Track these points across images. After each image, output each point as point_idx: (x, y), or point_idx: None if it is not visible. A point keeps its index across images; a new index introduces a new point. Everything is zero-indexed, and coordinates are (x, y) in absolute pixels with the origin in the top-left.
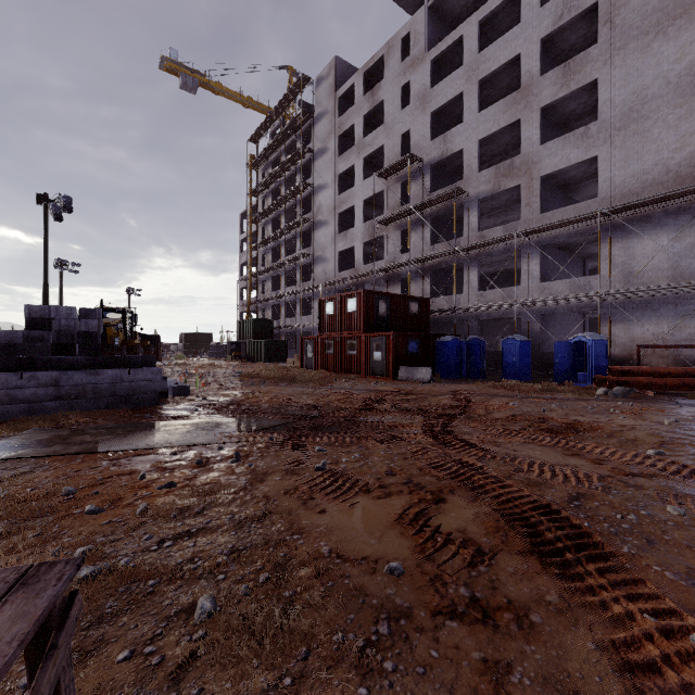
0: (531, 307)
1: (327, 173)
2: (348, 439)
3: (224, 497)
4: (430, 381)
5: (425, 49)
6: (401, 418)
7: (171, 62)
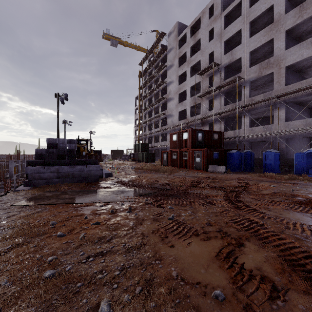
0: (280, 135)
1: (173, 75)
2: (184, 202)
3: (121, 233)
4: (225, 172)
5: (221, 11)
6: (211, 192)
7: (106, 35)
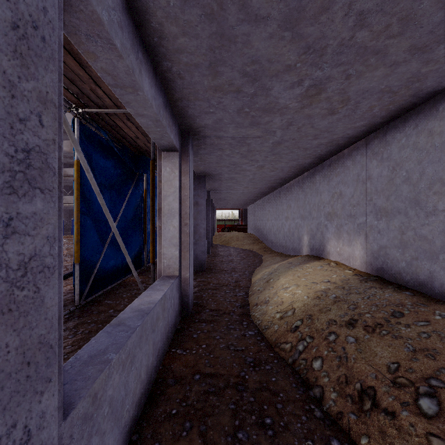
0: None
1: None
2: None
3: None
4: None
5: None
6: None
7: None
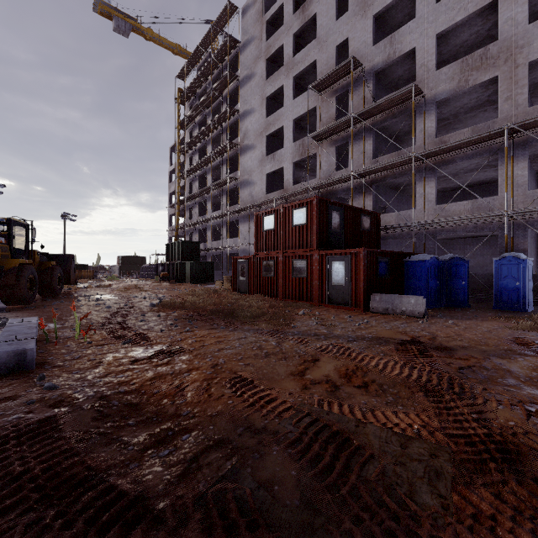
0: (515, 221)
1: (254, 98)
2: None
3: None
4: (424, 315)
5: None
6: None
7: (104, 5)
